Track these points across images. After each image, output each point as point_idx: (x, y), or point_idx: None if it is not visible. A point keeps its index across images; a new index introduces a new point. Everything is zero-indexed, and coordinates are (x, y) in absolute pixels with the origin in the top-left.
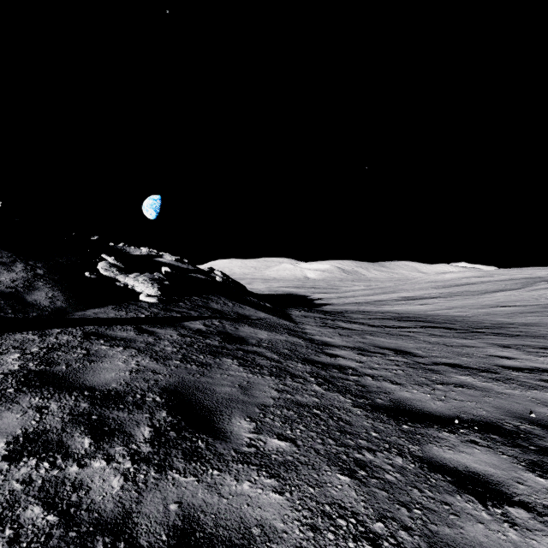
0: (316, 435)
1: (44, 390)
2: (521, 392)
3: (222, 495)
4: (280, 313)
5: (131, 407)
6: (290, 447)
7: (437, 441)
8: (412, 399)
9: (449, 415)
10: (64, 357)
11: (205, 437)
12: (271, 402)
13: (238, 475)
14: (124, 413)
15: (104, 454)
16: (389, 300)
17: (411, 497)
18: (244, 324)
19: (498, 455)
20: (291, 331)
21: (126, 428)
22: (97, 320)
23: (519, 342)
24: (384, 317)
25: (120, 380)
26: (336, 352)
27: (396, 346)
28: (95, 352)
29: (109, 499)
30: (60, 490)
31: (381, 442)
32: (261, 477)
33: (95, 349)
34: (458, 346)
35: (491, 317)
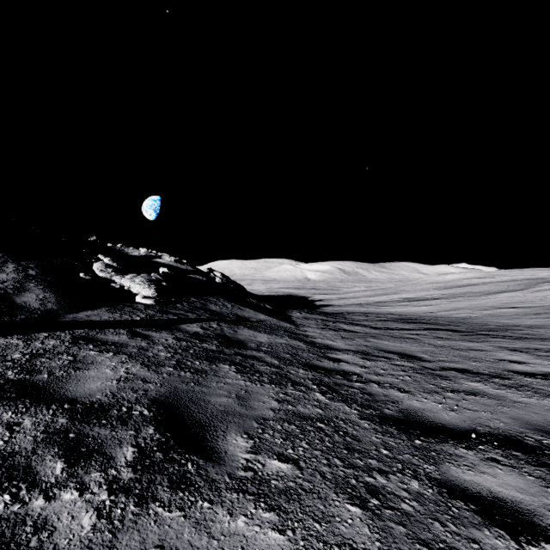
0: (321, 454)
1: (19, 402)
2: (537, 401)
3: (212, 535)
4: (280, 315)
5: (115, 422)
6: (292, 470)
7: (454, 459)
8: (422, 409)
9: (465, 428)
10: (48, 364)
11: (196, 458)
12: (270, 415)
13: (232, 508)
14: (106, 429)
15: (77, 482)
16: (390, 301)
17: (433, 533)
18: (243, 326)
19: (524, 476)
20: (292, 334)
21: (106, 449)
22: (88, 323)
23: (527, 346)
24: (386, 318)
25: (106, 390)
26: (338, 356)
27: (401, 349)
28: (82, 358)
29: (76, 544)
30: (18, 531)
31: (393, 461)
32: (259, 510)
33: (82, 355)
34: (465, 349)
35: (495, 318)
